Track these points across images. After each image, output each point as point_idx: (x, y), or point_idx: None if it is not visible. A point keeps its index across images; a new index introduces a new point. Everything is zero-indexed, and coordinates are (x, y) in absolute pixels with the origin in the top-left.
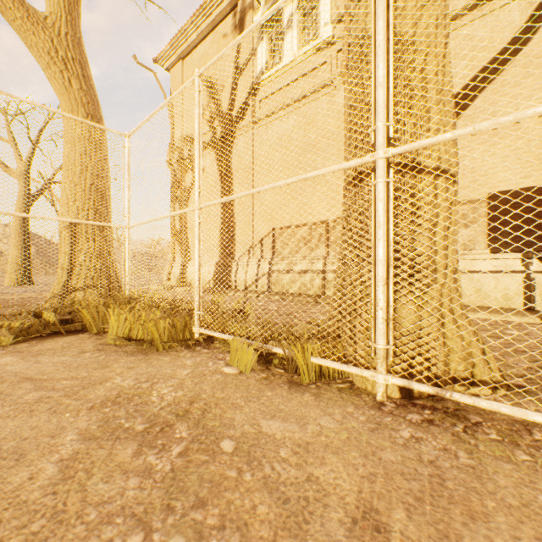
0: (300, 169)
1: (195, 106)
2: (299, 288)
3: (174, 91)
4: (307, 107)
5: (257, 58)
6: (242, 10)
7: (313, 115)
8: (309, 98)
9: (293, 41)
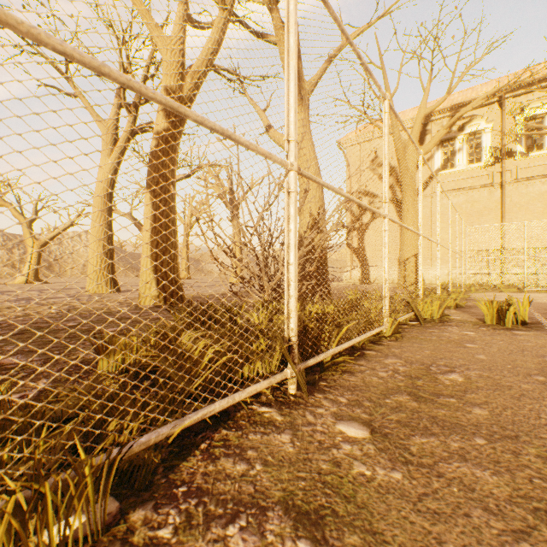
0: (468, 223)
1: (524, 230)
2: (472, 282)
3: (351, 162)
4: (473, 194)
5: (433, 160)
6: (422, 132)
7: (478, 198)
8: (475, 189)
9: (463, 158)
